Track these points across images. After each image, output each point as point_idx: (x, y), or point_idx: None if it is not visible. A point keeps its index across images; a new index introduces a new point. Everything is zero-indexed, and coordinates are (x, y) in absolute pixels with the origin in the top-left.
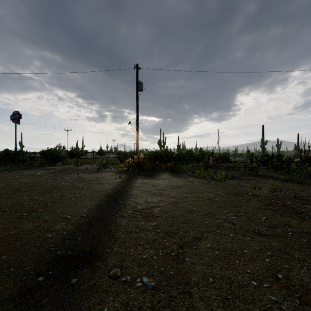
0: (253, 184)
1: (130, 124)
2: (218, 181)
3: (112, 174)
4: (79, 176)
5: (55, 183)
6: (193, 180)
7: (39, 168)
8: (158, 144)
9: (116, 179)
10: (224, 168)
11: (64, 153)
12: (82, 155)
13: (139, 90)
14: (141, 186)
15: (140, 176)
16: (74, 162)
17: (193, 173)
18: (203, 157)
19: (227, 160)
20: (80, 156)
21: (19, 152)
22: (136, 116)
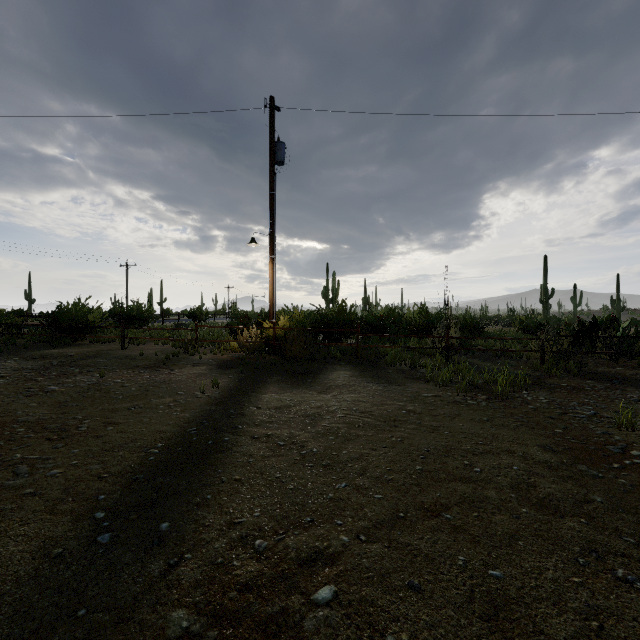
0: (627, 414)
1: (255, 243)
2: (497, 398)
3: (201, 373)
4: (103, 379)
5: (0, 412)
6: (422, 390)
7: (18, 355)
8: (323, 295)
9: (203, 390)
10: (482, 352)
11: (98, 316)
12: (150, 321)
13: (276, 162)
14: (271, 421)
15: (274, 378)
16: (116, 337)
17: (413, 368)
18: (427, 324)
19: (480, 332)
20: (146, 322)
21: (16, 313)
22: (270, 226)
